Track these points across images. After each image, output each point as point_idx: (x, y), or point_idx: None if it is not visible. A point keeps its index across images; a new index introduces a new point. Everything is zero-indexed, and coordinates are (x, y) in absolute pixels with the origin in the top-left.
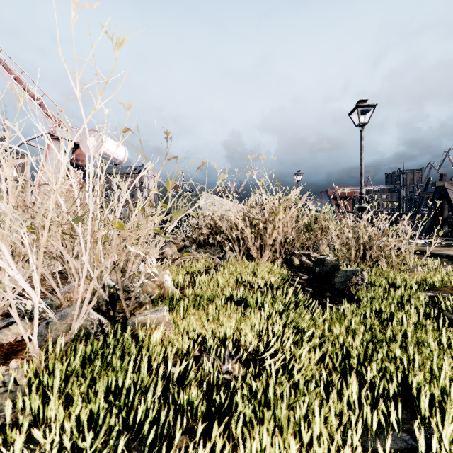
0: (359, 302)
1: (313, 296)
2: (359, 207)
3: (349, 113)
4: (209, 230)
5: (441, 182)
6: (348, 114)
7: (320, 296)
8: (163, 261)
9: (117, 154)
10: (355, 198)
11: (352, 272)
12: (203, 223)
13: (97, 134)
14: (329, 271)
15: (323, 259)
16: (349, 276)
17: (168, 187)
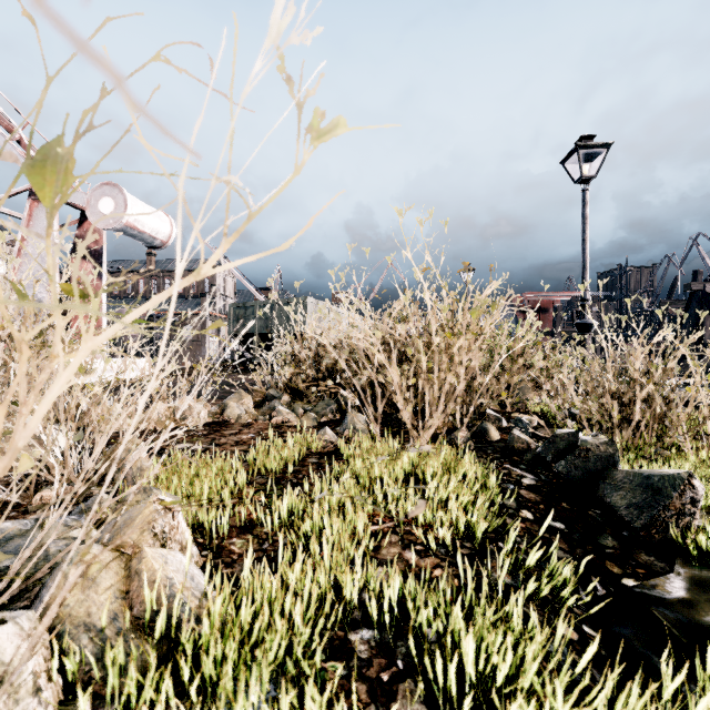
0: (701, 568)
1: (575, 551)
2: (580, 322)
3: (562, 160)
4: (316, 365)
5: (700, 284)
6: (561, 161)
7: (593, 550)
8: (218, 431)
9: (156, 229)
10: (558, 310)
11: (668, 481)
12: (304, 352)
13: (116, 192)
14: (593, 470)
15: (567, 437)
16: (659, 491)
17: (46, 193)
